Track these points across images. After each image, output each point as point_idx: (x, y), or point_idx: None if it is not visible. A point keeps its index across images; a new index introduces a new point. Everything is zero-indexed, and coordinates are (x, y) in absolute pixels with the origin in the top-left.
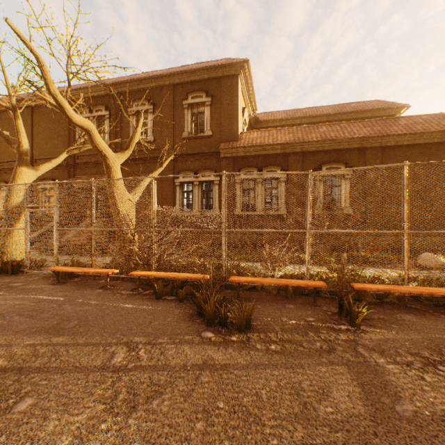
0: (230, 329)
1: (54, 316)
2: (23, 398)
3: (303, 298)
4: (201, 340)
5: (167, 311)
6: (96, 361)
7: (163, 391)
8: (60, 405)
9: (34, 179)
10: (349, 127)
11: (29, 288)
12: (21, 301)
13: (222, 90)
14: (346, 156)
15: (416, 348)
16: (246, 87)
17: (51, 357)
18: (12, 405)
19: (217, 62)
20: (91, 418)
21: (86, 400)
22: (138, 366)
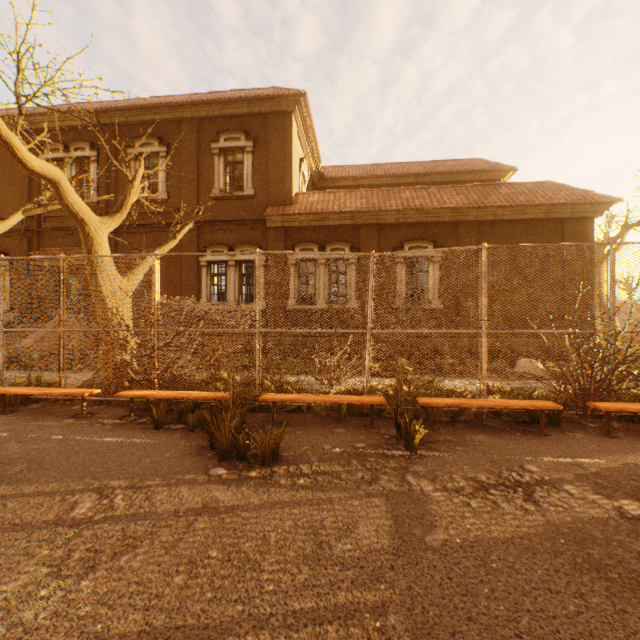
0: (251, 462)
1: None
2: None
3: (360, 420)
4: (208, 478)
5: (168, 444)
6: (47, 515)
7: (139, 544)
8: None
9: None
10: (439, 194)
11: None
12: None
13: (270, 131)
14: (435, 232)
15: (474, 471)
16: (304, 130)
17: None
18: None
19: (263, 92)
20: (27, 586)
21: (24, 565)
22: (109, 516)
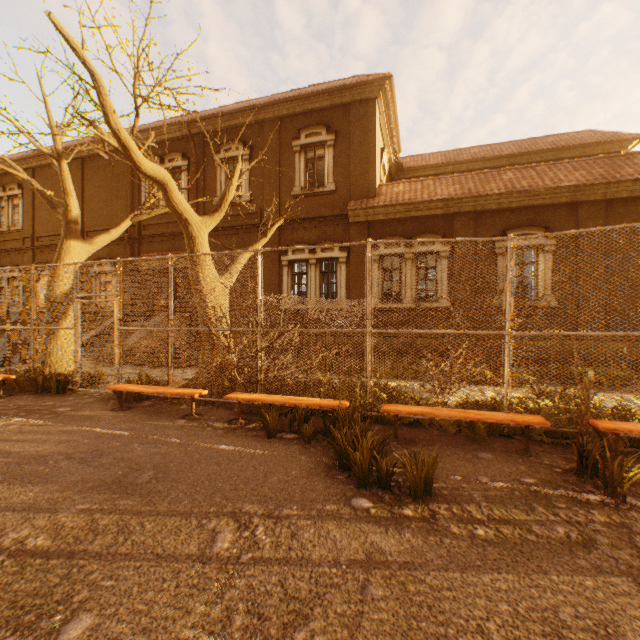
0: (397, 494)
1: (118, 462)
2: (76, 614)
3: (503, 442)
4: (354, 513)
5: (289, 458)
6: (188, 547)
7: (309, 614)
8: (136, 632)
9: (86, 257)
10: (550, 171)
11: (81, 416)
12: (70, 436)
13: (351, 122)
14: (546, 217)
15: None
16: (386, 118)
17: (117, 535)
18: (59, 627)
19: (344, 82)
20: None
21: (180, 625)
22: (257, 558)
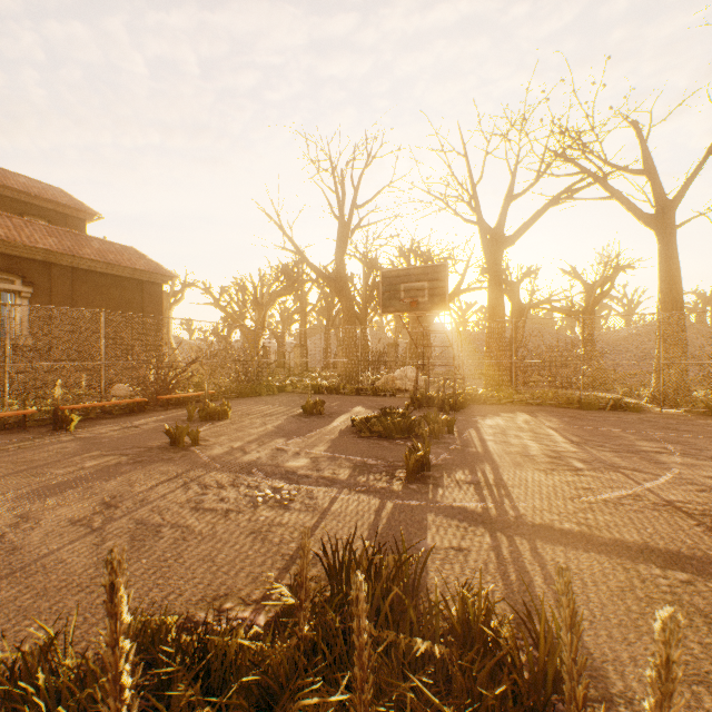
0: None
1: None
2: None
3: (9, 431)
4: None
5: None
6: None
7: None
8: None
9: None
10: (29, 229)
11: None
12: None
13: None
14: (25, 267)
15: (111, 428)
16: None
17: None
18: None
19: None
20: None
21: None
22: None
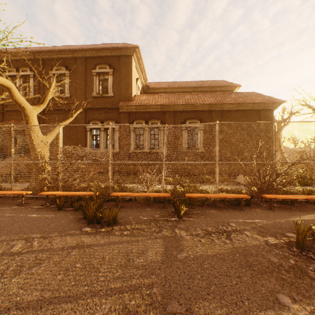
0: (103, 225)
1: None
2: None
3: (159, 204)
4: (81, 232)
5: (64, 217)
6: None
7: (42, 262)
8: None
9: None
10: (203, 97)
11: None
12: None
13: (121, 65)
14: (201, 115)
15: (206, 226)
16: (138, 64)
17: None
18: None
19: (118, 45)
20: None
21: None
22: (29, 250)
